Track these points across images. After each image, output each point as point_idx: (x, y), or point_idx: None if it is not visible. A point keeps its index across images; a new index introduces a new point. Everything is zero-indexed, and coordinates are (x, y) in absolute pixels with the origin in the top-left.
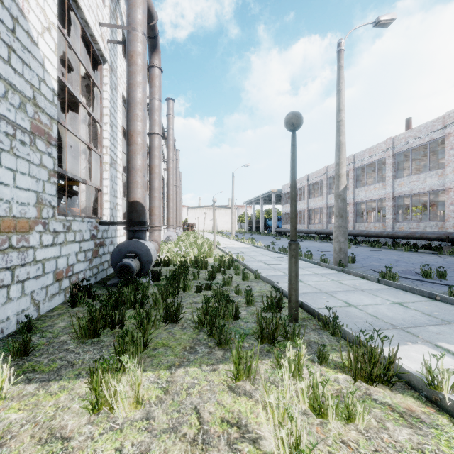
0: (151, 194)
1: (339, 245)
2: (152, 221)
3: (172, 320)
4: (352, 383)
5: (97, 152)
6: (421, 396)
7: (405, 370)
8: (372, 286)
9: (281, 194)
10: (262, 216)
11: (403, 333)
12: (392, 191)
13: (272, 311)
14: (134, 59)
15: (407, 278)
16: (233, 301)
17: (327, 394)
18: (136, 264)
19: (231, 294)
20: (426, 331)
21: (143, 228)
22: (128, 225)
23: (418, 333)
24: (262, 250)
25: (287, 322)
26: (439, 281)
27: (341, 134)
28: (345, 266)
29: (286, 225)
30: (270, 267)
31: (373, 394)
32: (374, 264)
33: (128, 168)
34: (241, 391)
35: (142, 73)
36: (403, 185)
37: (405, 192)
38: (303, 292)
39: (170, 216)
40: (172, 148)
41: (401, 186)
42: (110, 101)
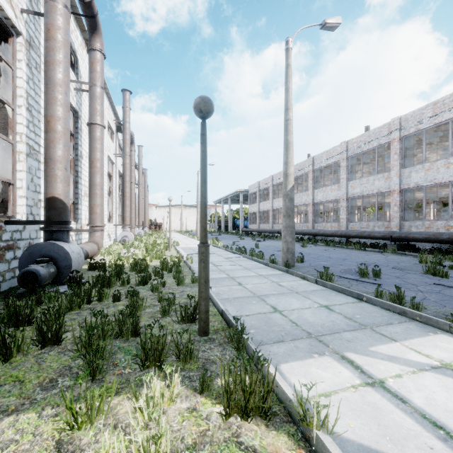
0: (91, 190)
1: (287, 245)
2: (92, 220)
3: (53, 341)
4: (223, 421)
5: (5, 139)
6: (297, 432)
7: (288, 398)
8: (308, 288)
9: (248, 193)
10: (230, 215)
11: (315, 343)
12: (346, 193)
13: (160, 328)
14: (52, 33)
15: (345, 278)
16: (133, 314)
17: (185, 440)
18: (48, 271)
19: (154, 302)
20: (339, 339)
21: (64, 228)
22: (45, 225)
23: (331, 341)
24: (220, 250)
25: (196, 335)
26: (373, 280)
27: (289, 133)
28: (293, 266)
29: (253, 224)
30: (217, 268)
31: (242, 435)
32: (322, 264)
33: (44, 159)
34: (70, 449)
35: (63, 50)
36: (355, 187)
37: (357, 194)
38: (235, 297)
39: (126, 215)
40: (129, 143)
41: (353, 188)
42: (27, 81)
